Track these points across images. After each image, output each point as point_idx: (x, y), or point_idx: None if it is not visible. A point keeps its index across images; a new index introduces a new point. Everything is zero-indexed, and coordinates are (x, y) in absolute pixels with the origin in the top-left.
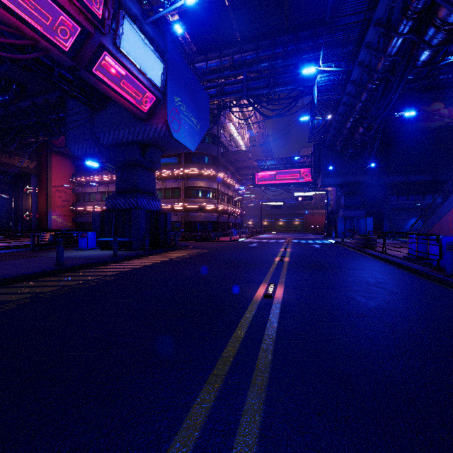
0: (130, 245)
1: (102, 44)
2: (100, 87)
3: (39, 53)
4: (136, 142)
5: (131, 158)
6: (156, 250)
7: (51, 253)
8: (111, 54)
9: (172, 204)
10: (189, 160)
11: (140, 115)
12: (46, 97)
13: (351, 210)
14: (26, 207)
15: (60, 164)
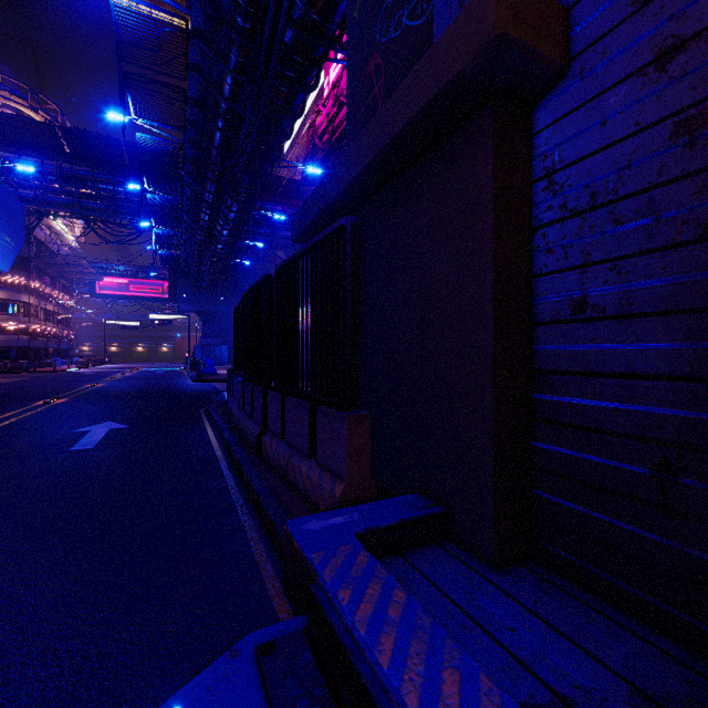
0: None
1: None
2: None
3: None
4: None
5: None
6: None
7: None
8: None
9: None
10: None
11: None
12: None
13: (209, 338)
14: None
15: None
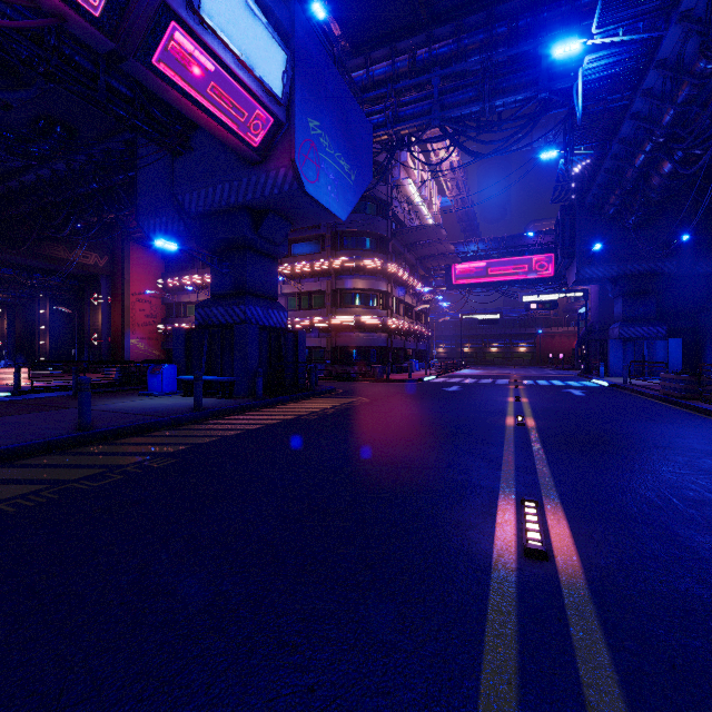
0: (231, 389)
1: (166, 3)
2: (170, 96)
3: (42, 20)
4: (244, 207)
5: (235, 236)
6: (276, 399)
7: (97, 402)
8: (184, 26)
9: (311, 318)
10: (339, 244)
11: (247, 153)
12: (107, 145)
13: (636, 325)
14: (94, 325)
15: (143, 259)
